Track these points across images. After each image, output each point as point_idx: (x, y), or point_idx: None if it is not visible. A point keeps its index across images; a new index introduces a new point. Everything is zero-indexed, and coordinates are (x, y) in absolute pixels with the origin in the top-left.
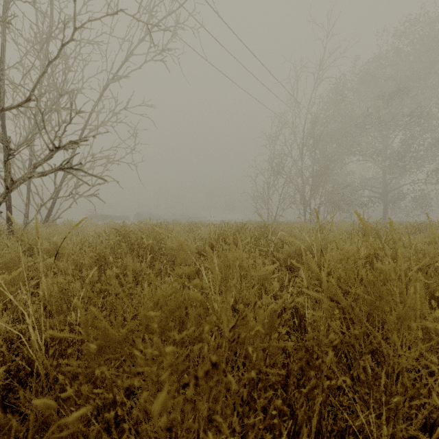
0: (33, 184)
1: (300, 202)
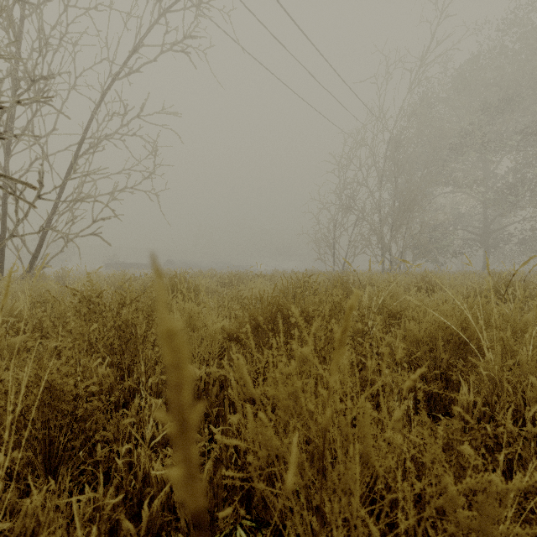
0: (11, 220)
1: (377, 245)
